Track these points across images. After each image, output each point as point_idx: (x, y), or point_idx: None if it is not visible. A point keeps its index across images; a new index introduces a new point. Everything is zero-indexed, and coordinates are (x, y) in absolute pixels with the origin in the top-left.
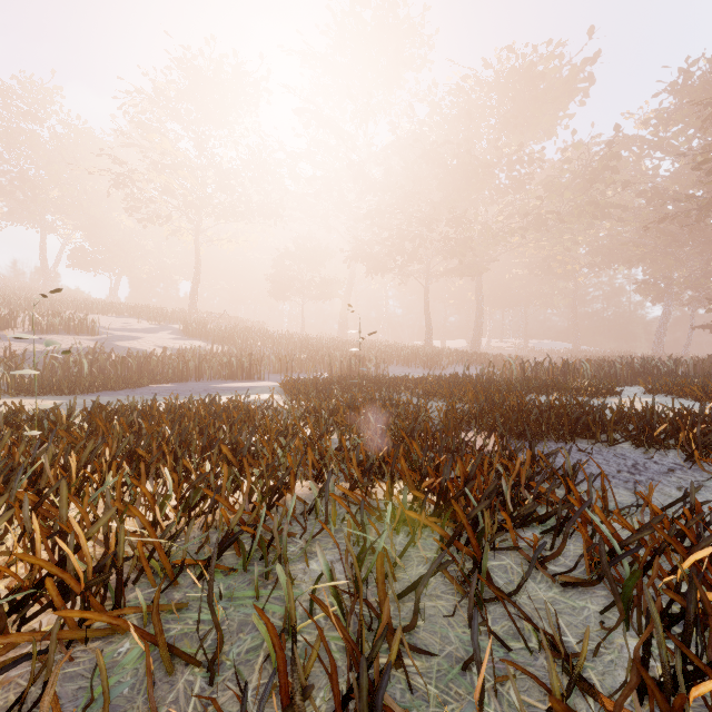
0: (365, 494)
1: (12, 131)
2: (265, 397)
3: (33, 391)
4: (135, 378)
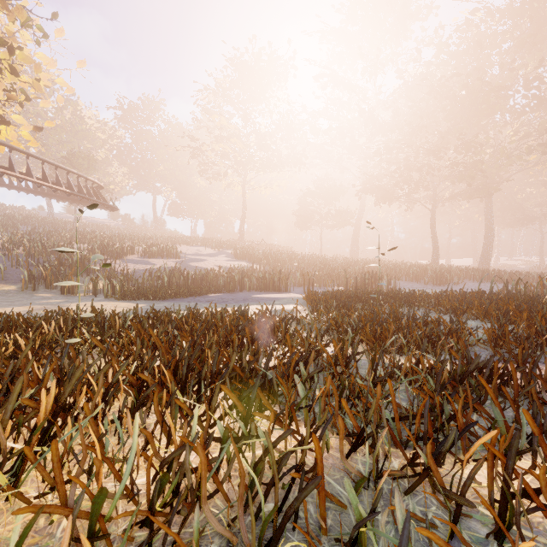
0: (455, 516)
1: (138, 132)
2: (290, 308)
3: (131, 296)
4: (196, 289)
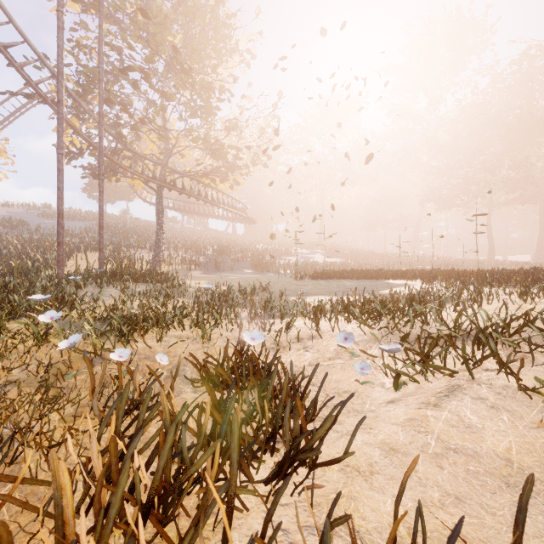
0: None
1: None
2: None
3: None
4: None
